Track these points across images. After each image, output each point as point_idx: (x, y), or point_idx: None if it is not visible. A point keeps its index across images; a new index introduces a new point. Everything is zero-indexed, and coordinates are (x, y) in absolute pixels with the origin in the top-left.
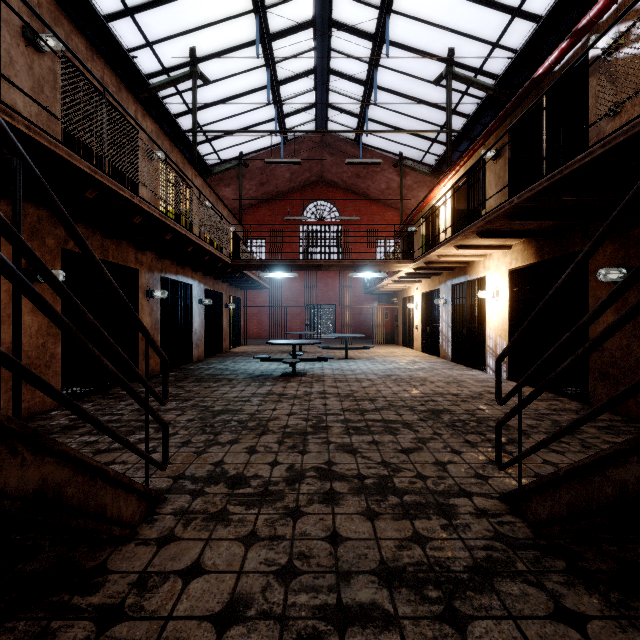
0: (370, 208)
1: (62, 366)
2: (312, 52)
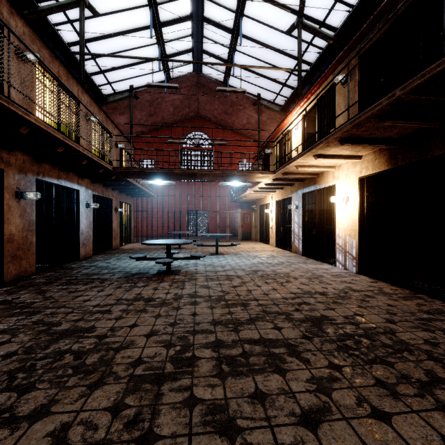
0: (235, 138)
1: None
2: None
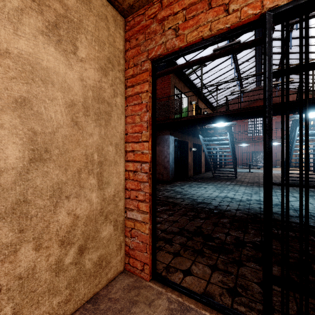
0: None
1: (205, 166)
2: (254, 71)
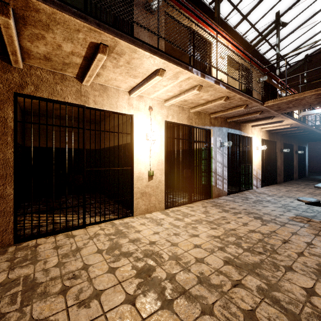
0: None
1: None
2: None
